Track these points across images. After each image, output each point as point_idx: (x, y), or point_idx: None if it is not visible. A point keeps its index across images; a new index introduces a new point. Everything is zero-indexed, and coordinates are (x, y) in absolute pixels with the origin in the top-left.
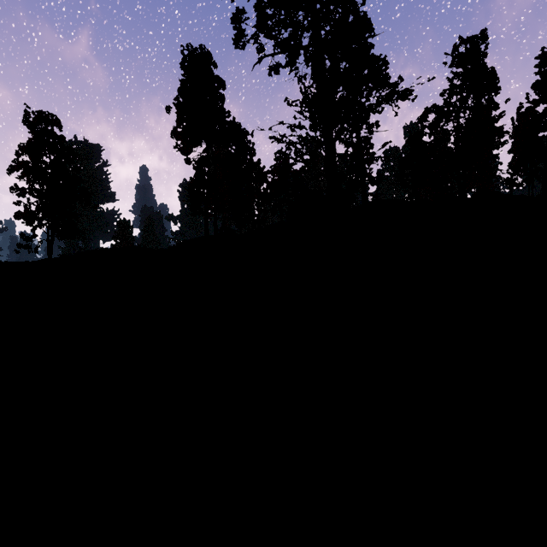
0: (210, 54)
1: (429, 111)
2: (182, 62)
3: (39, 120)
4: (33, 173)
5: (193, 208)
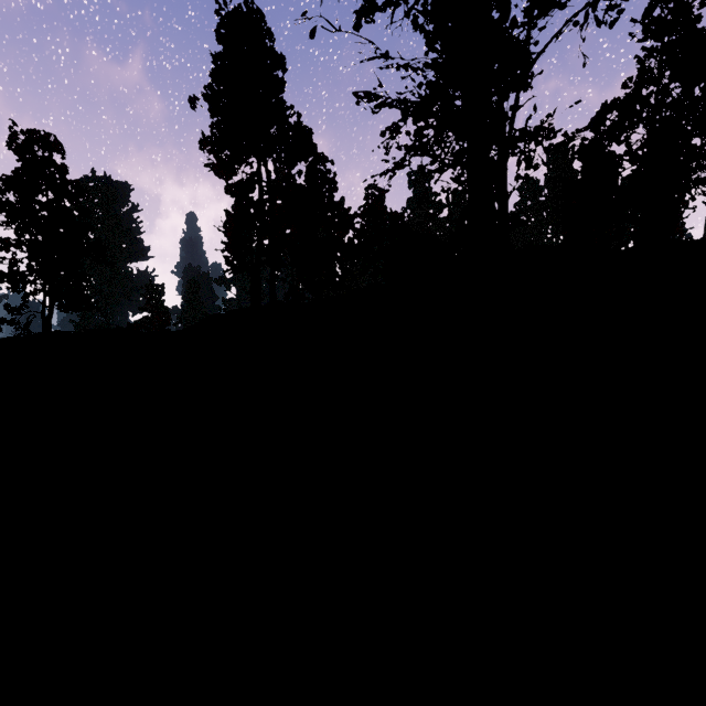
0: (262, 14)
1: (609, 108)
2: (217, 29)
3: (30, 143)
4: (22, 217)
5: (230, 261)
